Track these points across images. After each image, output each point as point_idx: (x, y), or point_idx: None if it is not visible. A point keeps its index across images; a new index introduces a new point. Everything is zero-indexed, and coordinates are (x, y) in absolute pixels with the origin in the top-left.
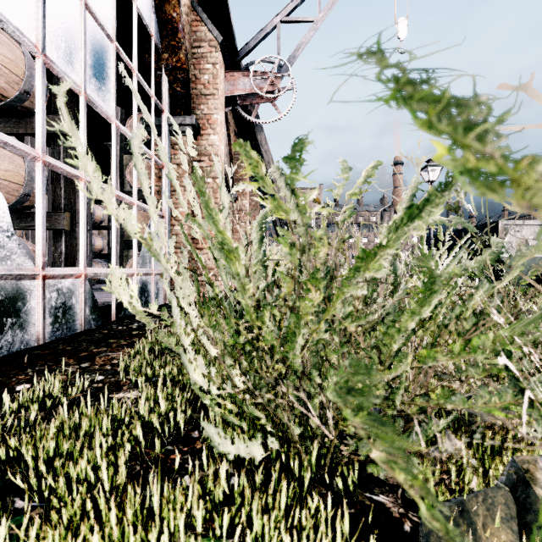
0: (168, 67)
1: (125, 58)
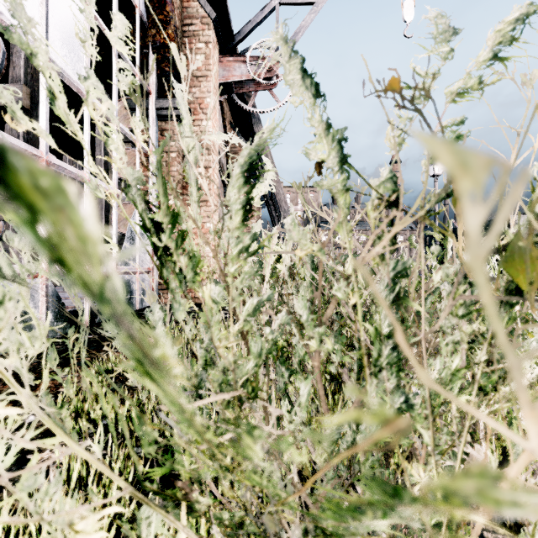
0: (156, 44)
1: (102, 25)
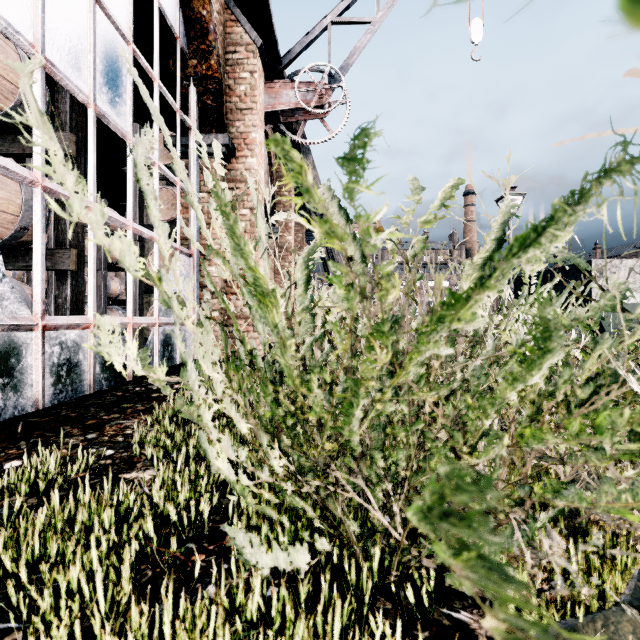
0: (197, 76)
1: (145, 63)
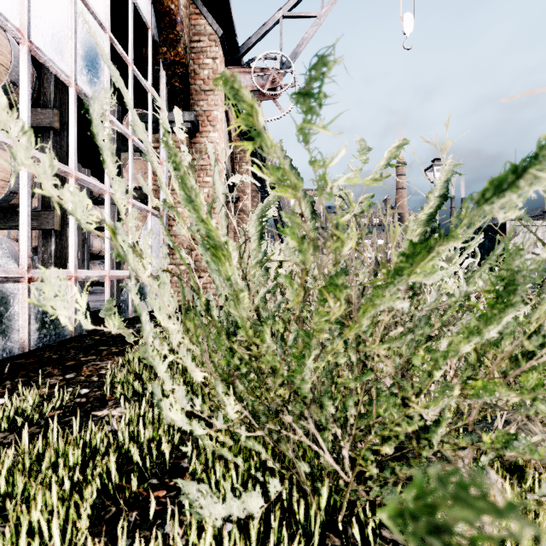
0: (166, 61)
1: (120, 49)
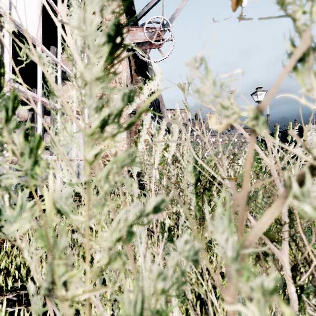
0: None
1: (50, 0)
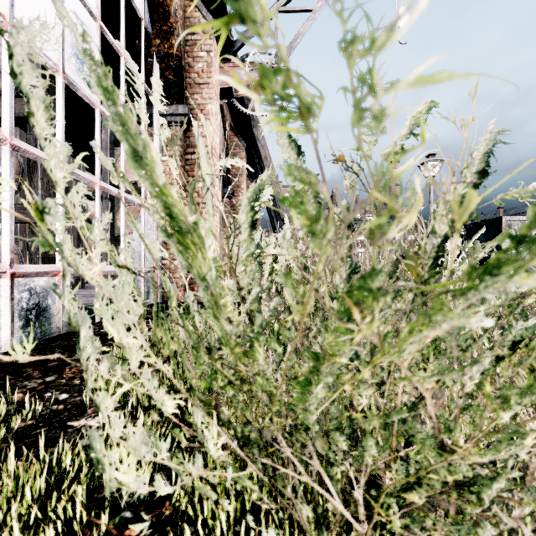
0: (160, 54)
1: (111, 39)
